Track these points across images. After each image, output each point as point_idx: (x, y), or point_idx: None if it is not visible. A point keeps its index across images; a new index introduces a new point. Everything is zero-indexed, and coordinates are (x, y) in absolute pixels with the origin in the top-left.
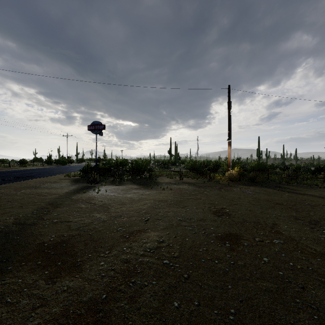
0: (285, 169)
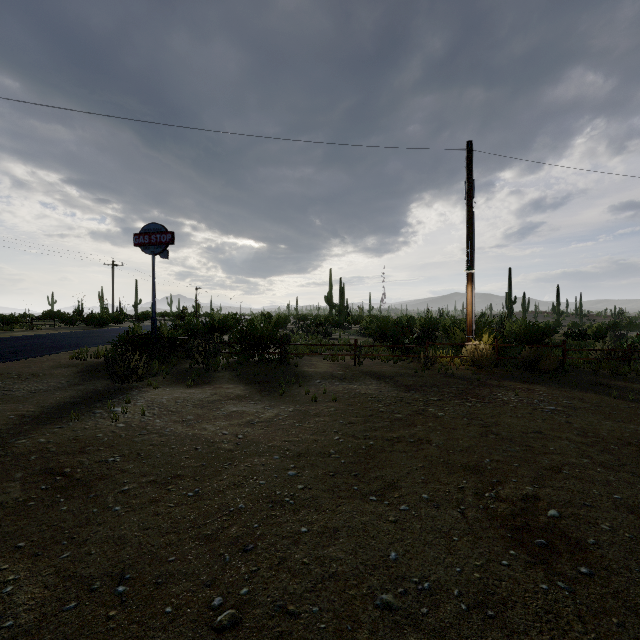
0: (577, 336)
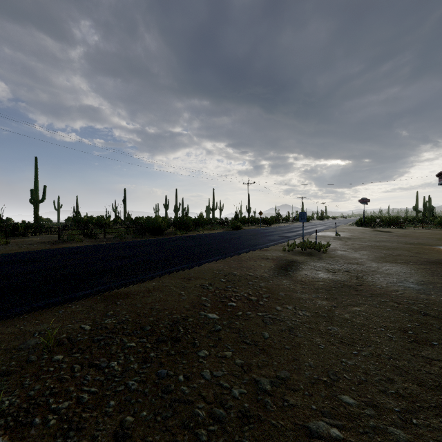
0: None
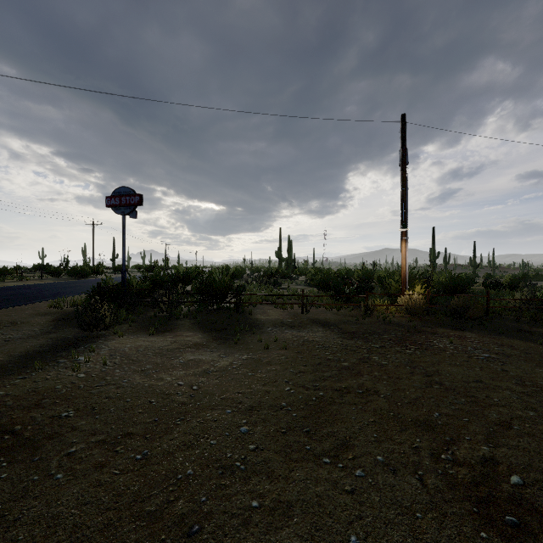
0: (494, 286)
